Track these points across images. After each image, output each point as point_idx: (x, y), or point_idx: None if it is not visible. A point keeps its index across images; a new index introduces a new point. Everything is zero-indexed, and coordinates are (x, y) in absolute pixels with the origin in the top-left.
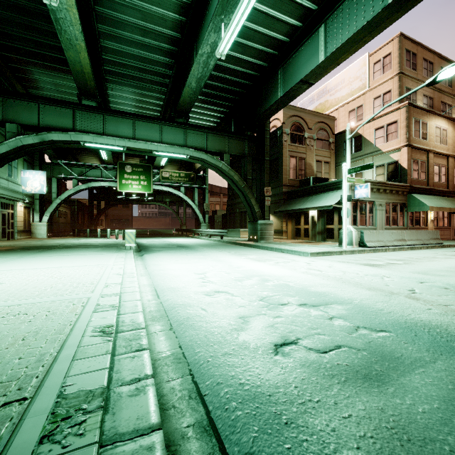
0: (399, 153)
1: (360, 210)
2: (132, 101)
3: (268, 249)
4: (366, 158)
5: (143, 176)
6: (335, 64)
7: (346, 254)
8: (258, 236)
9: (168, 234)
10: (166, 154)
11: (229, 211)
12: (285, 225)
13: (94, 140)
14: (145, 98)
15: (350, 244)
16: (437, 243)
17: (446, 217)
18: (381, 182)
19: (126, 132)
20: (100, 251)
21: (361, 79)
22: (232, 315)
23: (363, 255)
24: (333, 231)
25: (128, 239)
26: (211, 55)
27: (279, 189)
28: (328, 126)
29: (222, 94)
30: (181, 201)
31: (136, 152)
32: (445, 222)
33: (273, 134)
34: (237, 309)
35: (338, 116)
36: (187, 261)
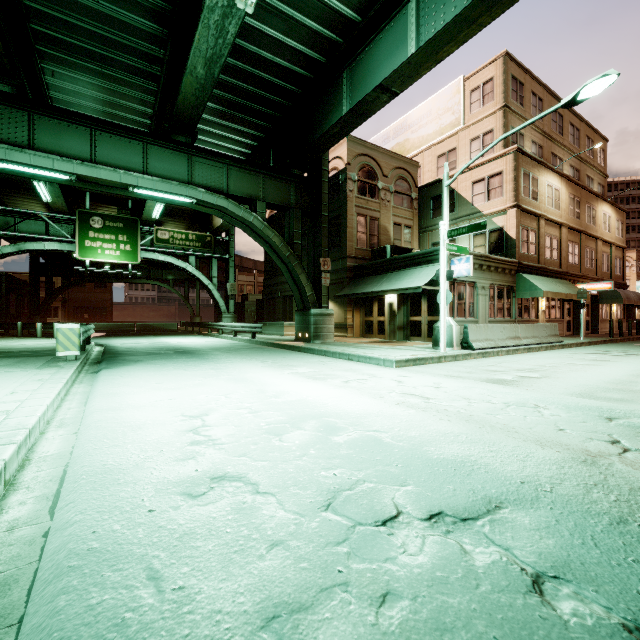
0: (505, 217)
1: (458, 294)
2: (95, 101)
3: (327, 354)
4: (461, 223)
5: (124, 236)
6: (433, 61)
7: (447, 360)
8: (311, 333)
9: (170, 331)
10: (155, 194)
11: (267, 295)
12: (350, 317)
13: (6, 155)
14: (119, 98)
15: (450, 346)
16: (557, 341)
17: (559, 306)
18: (484, 255)
19: (78, 149)
20: (7, 365)
21: (454, 111)
22: (244, 604)
23: (474, 363)
24: (420, 325)
25: (63, 342)
26: (229, 13)
27: (341, 262)
28: (409, 174)
29: (253, 104)
30: (193, 279)
31: (98, 187)
32: (557, 313)
33: (333, 179)
34: (263, 563)
35: (423, 163)
36: (179, 383)
